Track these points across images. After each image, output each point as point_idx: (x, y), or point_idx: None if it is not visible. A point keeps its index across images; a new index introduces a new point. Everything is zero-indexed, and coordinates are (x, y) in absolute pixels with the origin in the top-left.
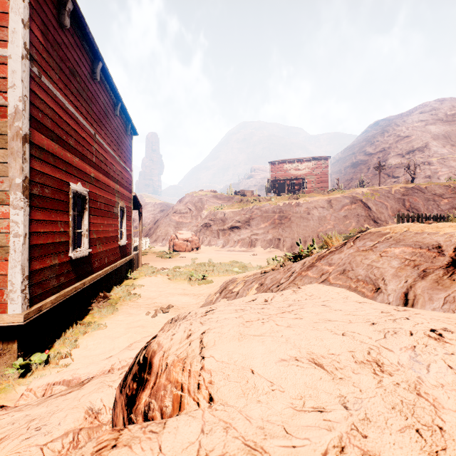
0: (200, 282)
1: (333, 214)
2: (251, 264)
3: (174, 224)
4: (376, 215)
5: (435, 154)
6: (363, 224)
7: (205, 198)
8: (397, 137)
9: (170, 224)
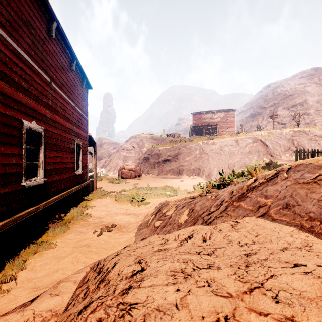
0: (140, 203)
1: (240, 151)
2: (179, 188)
3: (123, 158)
4: (272, 151)
5: (312, 107)
6: (263, 158)
7: (145, 139)
8: (284, 95)
9: (120, 158)
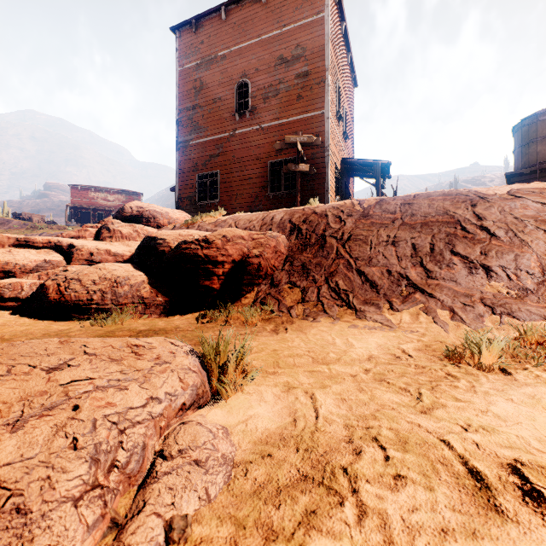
0: None
1: None
2: None
3: None
4: None
5: None
6: None
7: None
8: None
9: None
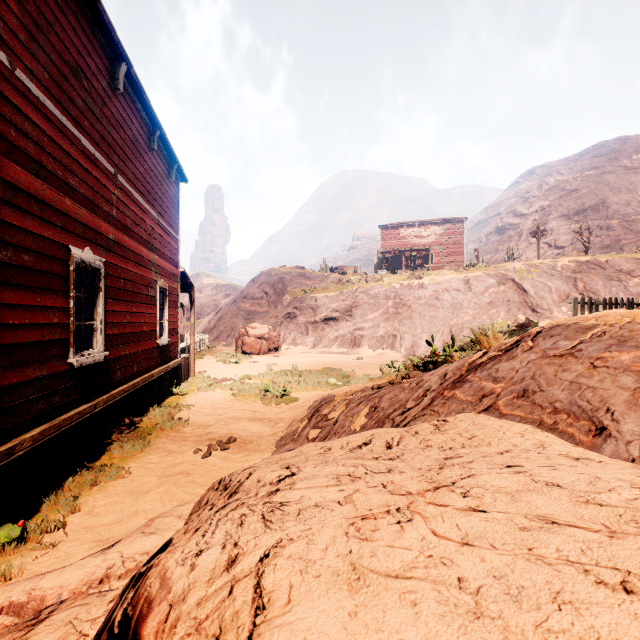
0: (279, 400)
1: (473, 300)
2: (354, 373)
3: (244, 315)
4: (535, 301)
5: (616, 214)
6: (517, 314)
7: (288, 277)
8: (561, 190)
9: (238, 315)
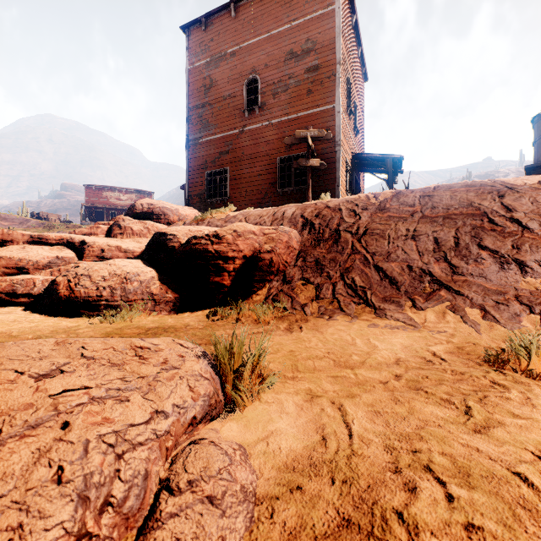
0: None
1: None
2: None
3: None
4: None
5: None
6: None
7: None
8: None
9: None
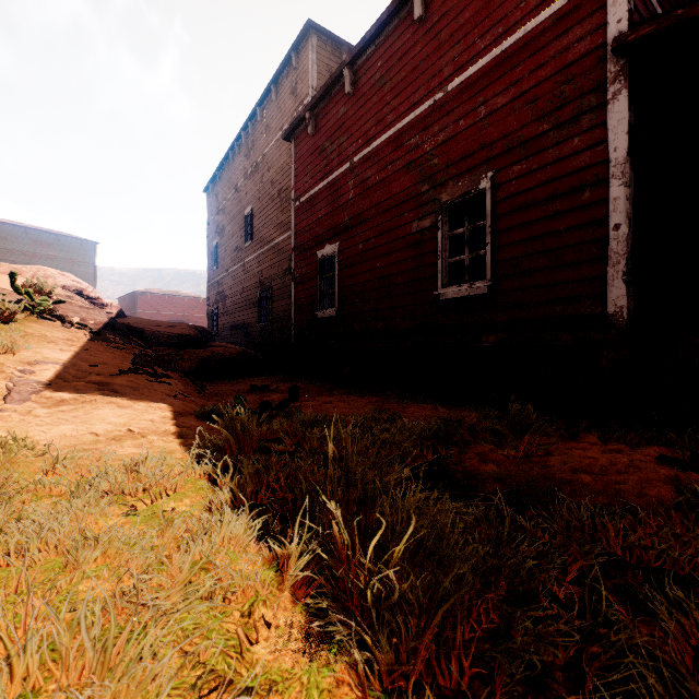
0: None
1: None
2: None
3: None
4: None
5: None
6: None
7: None
8: None
9: None
